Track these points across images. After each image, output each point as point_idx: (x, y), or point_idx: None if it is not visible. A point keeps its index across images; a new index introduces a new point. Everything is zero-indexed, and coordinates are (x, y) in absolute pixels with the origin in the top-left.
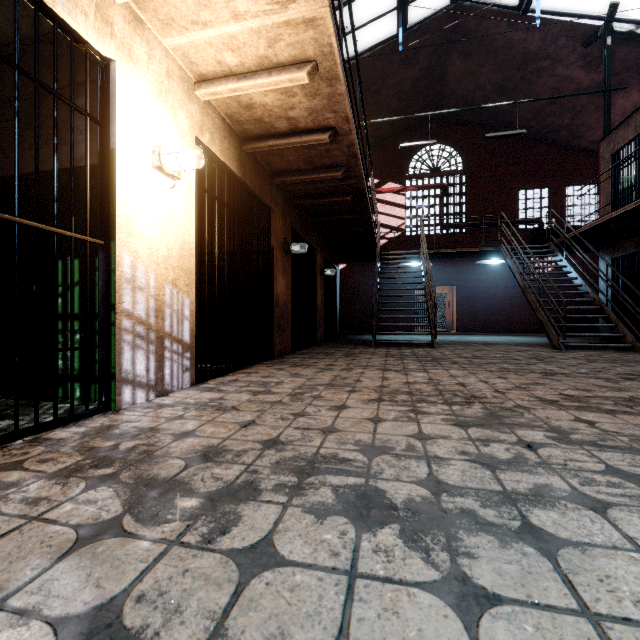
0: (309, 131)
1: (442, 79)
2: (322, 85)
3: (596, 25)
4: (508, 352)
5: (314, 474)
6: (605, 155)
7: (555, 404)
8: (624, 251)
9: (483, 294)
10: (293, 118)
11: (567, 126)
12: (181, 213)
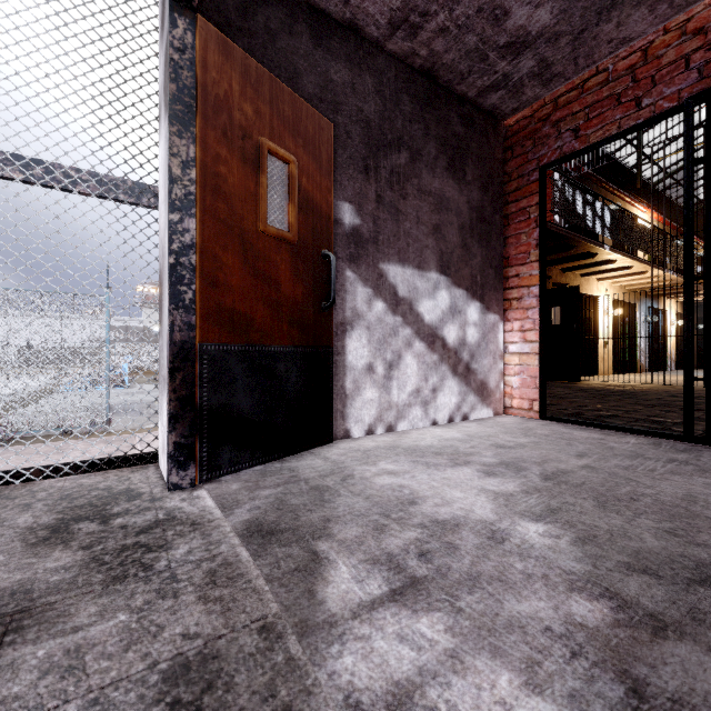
0: None
1: None
2: None
3: None
4: None
5: None
6: None
7: None
8: None
9: None
10: None
11: None
12: (673, 331)
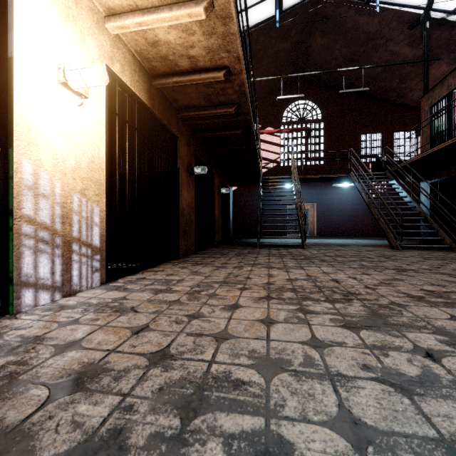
0: (207, 70)
1: (307, 52)
2: (217, 24)
3: (418, 13)
4: (360, 251)
5: (202, 411)
6: (425, 107)
7: (424, 300)
8: (439, 177)
9: (336, 209)
10: (193, 57)
11: (395, 88)
12: (90, 130)
